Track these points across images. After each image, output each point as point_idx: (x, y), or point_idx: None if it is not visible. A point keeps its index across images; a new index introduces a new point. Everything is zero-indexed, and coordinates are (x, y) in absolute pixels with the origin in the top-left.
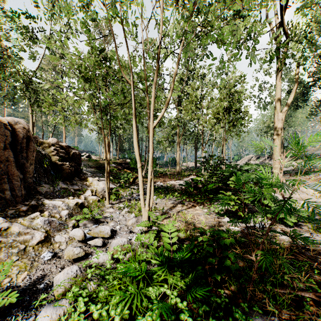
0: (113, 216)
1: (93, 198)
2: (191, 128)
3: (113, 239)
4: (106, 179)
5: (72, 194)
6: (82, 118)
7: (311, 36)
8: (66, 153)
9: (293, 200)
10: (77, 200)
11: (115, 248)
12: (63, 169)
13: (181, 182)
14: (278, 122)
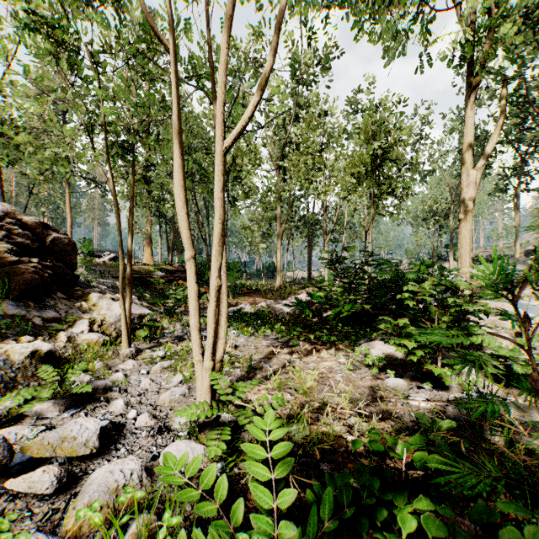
0: (131, 381)
1: (91, 338)
2: (303, 208)
3: (104, 460)
4: (120, 294)
5: (36, 331)
6: (104, 190)
7: (536, 17)
8: (36, 240)
9: (535, 334)
10: (39, 344)
11: (80, 515)
12: (19, 273)
13: (287, 303)
14: (468, 188)
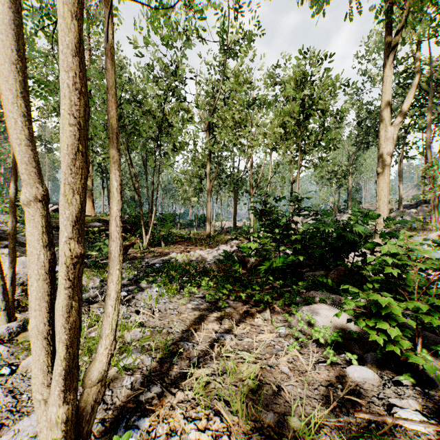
0: None
1: None
2: (229, 167)
3: None
4: None
5: None
6: (50, 148)
7: None
8: None
9: None
10: None
11: None
12: None
13: (215, 252)
14: (387, 143)
